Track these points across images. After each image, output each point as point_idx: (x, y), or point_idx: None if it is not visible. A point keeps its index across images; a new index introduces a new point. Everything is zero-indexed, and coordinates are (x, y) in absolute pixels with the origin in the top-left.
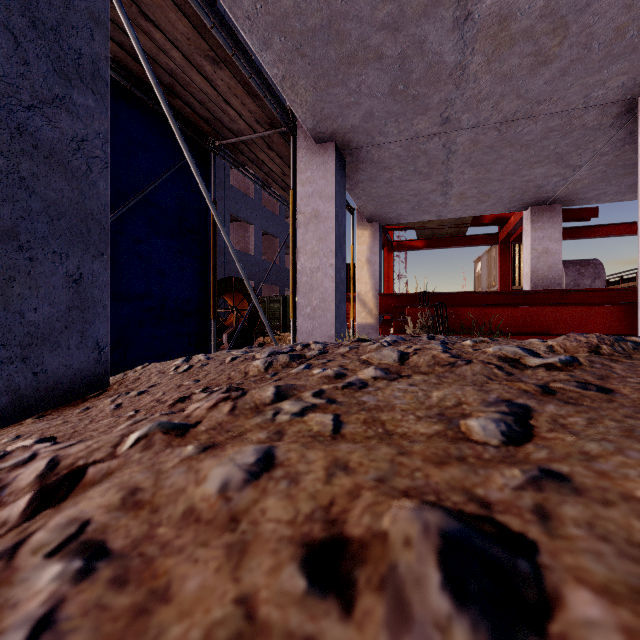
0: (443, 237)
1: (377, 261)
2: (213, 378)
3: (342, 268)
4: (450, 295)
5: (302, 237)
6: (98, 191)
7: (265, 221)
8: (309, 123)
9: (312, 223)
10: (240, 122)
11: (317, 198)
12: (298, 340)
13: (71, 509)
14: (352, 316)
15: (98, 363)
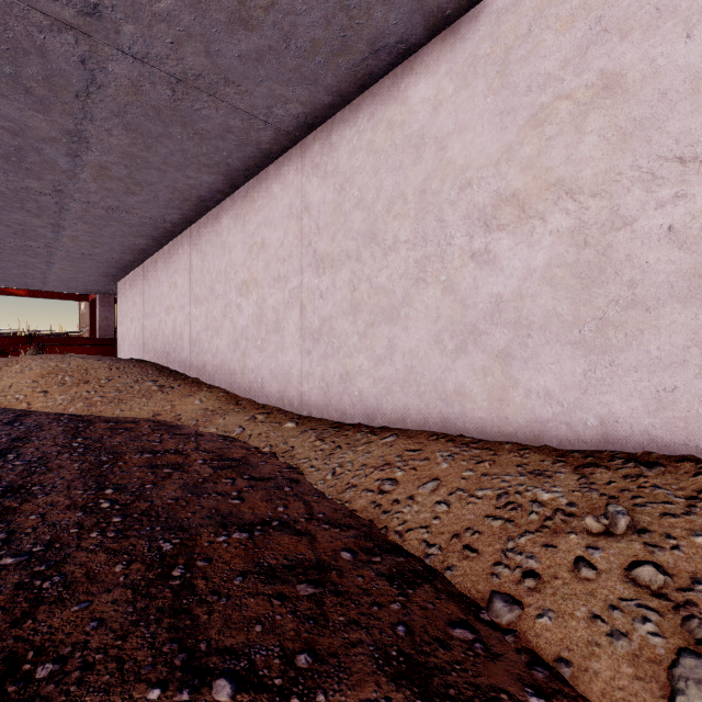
0: (45, 291)
1: None
2: None
3: None
4: (49, 338)
5: None
6: None
7: None
8: None
9: None
10: None
11: None
12: None
13: (23, 359)
14: None
15: None
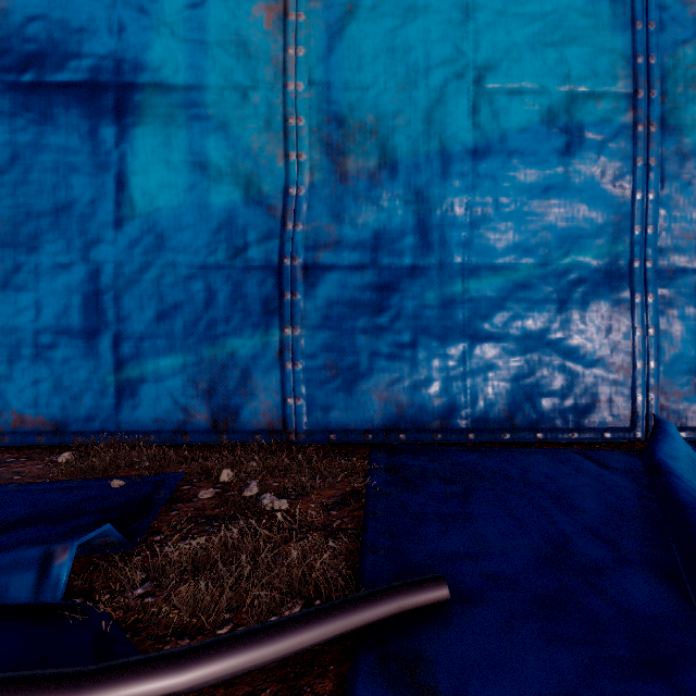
0: None
1: None
2: None
3: None
4: None
5: None
6: None
7: None
8: None
9: None
10: None
11: None
12: None
13: None
14: None
15: None
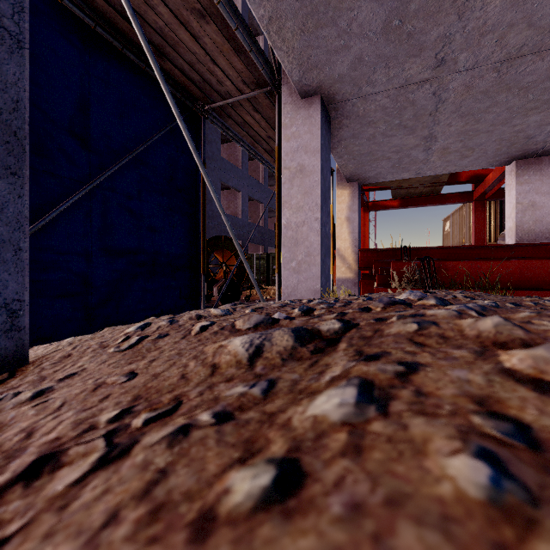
0: (417, 196)
1: (356, 219)
2: (156, 373)
3: (327, 222)
4: (431, 250)
5: (287, 192)
6: (5, 79)
7: (251, 188)
8: (295, 74)
9: (297, 178)
10: (227, 83)
11: (302, 152)
12: (283, 294)
13: None
14: (332, 271)
15: (5, 334)
